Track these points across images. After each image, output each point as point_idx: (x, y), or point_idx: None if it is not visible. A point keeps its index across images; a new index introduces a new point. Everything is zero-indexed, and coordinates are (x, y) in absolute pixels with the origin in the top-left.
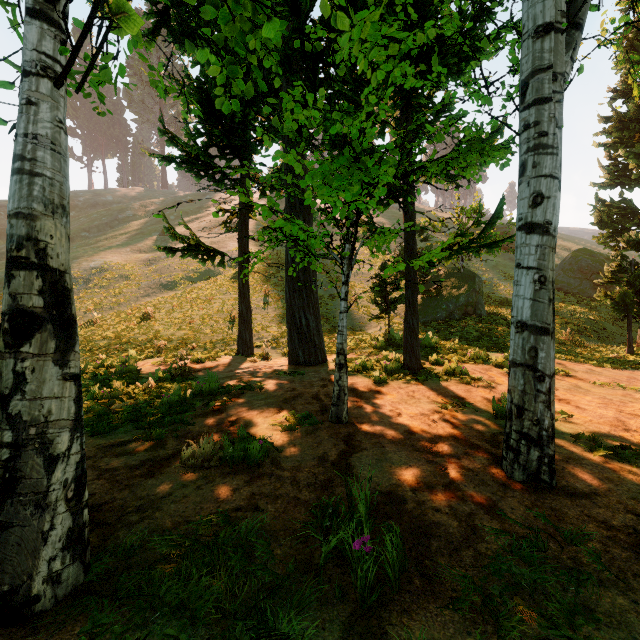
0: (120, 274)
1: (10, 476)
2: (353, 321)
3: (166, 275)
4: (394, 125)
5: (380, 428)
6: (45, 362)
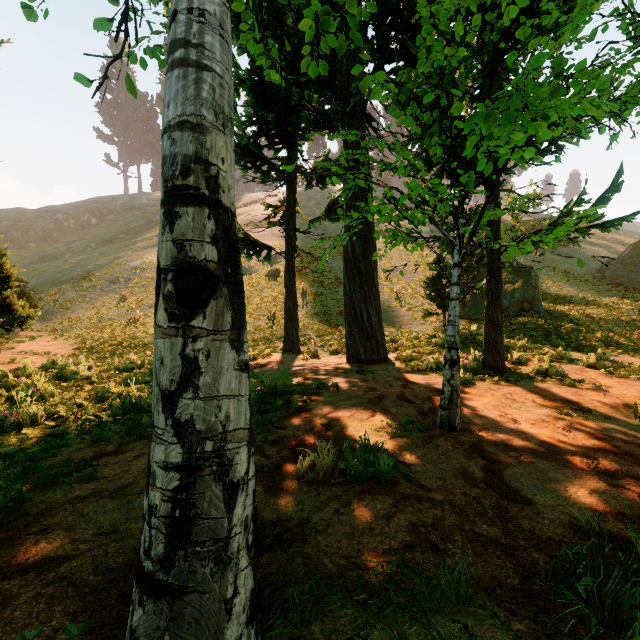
0: None
1: (181, 514)
2: (397, 318)
3: None
4: (468, 98)
5: (507, 437)
6: (221, 343)
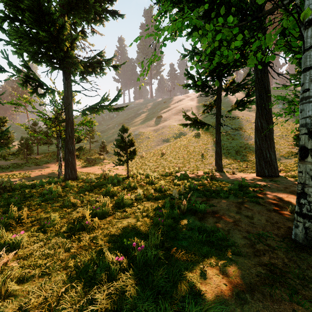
0: (146, 136)
1: None
2: None
3: (164, 136)
4: None
5: None
6: None
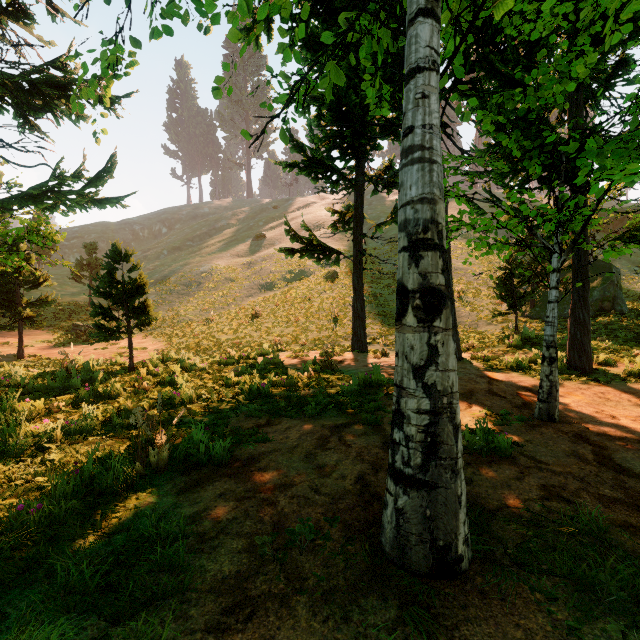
0: (225, 277)
1: (431, 440)
2: (460, 319)
3: (265, 277)
4: None
5: (608, 430)
6: (448, 337)
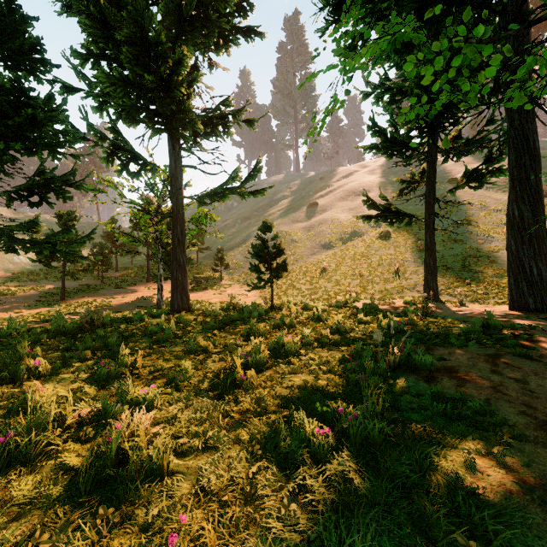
0: (290, 239)
1: None
2: None
3: (323, 238)
4: None
5: None
6: None
